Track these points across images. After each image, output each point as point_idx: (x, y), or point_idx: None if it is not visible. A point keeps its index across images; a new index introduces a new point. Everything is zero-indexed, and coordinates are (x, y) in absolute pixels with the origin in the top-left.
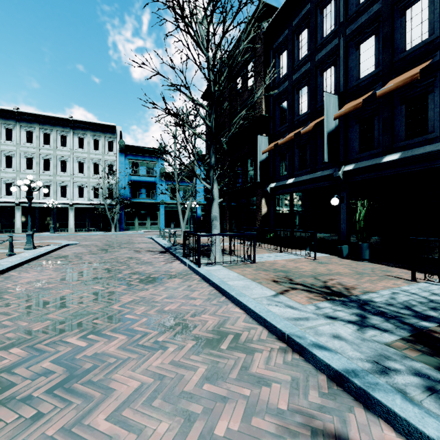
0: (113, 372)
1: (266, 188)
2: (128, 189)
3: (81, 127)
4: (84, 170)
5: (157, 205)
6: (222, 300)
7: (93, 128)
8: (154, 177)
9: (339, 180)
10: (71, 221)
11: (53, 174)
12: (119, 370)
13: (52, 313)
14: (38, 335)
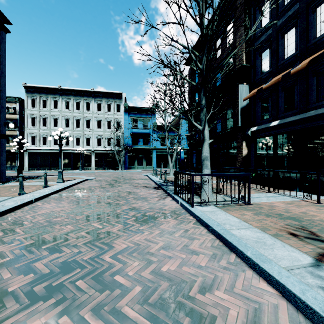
0: None
1: (247, 131)
2: (130, 139)
3: (99, 96)
4: (101, 126)
5: (151, 151)
6: (233, 260)
7: (107, 96)
8: (148, 129)
9: None
10: (92, 162)
11: (82, 130)
12: None
13: (41, 260)
14: (6, 304)
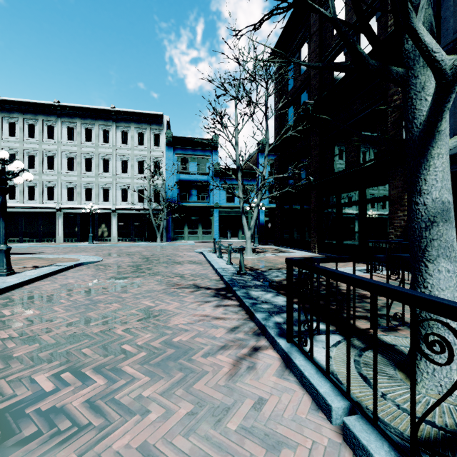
0: None
1: None
2: (176, 190)
3: (124, 119)
4: (127, 169)
5: (210, 210)
6: None
7: (138, 120)
8: (206, 175)
9: None
10: (113, 228)
11: (95, 175)
12: None
13: None
14: None
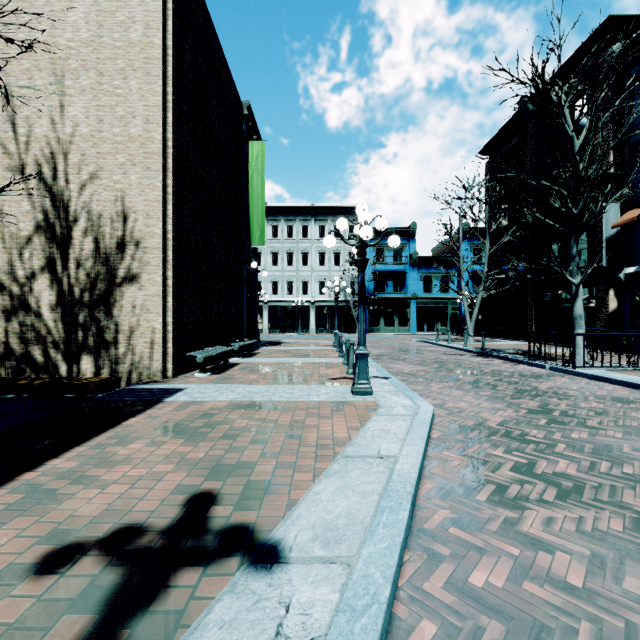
0: (627, 414)
1: (617, 274)
2: (372, 282)
3: (322, 213)
4: (324, 262)
5: (407, 301)
6: None
7: (334, 213)
8: (403, 265)
9: None
10: (312, 320)
11: (296, 269)
12: (630, 414)
13: (497, 388)
14: (520, 396)
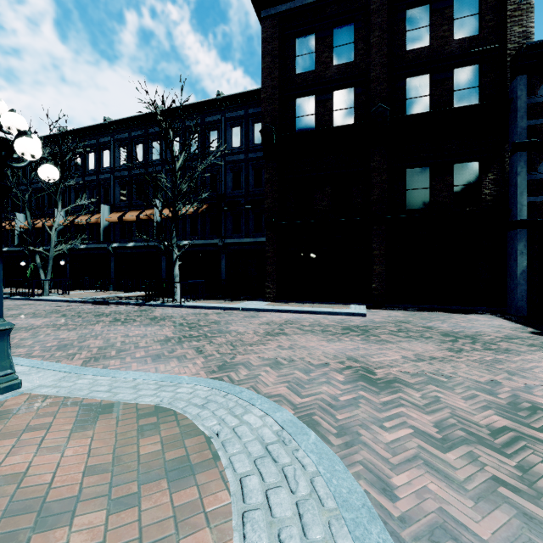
0: None
1: None
2: None
3: None
4: None
5: None
6: None
7: None
8: None
9: (27, 253)
10: None
11: None
12: None
13: None
14: None
